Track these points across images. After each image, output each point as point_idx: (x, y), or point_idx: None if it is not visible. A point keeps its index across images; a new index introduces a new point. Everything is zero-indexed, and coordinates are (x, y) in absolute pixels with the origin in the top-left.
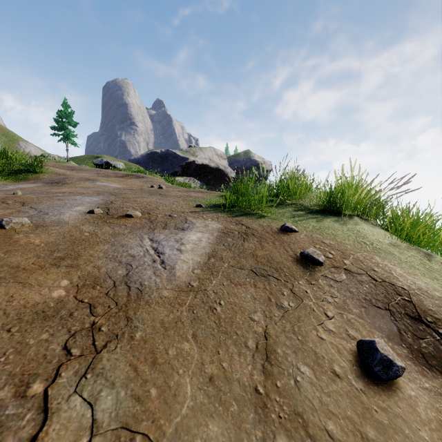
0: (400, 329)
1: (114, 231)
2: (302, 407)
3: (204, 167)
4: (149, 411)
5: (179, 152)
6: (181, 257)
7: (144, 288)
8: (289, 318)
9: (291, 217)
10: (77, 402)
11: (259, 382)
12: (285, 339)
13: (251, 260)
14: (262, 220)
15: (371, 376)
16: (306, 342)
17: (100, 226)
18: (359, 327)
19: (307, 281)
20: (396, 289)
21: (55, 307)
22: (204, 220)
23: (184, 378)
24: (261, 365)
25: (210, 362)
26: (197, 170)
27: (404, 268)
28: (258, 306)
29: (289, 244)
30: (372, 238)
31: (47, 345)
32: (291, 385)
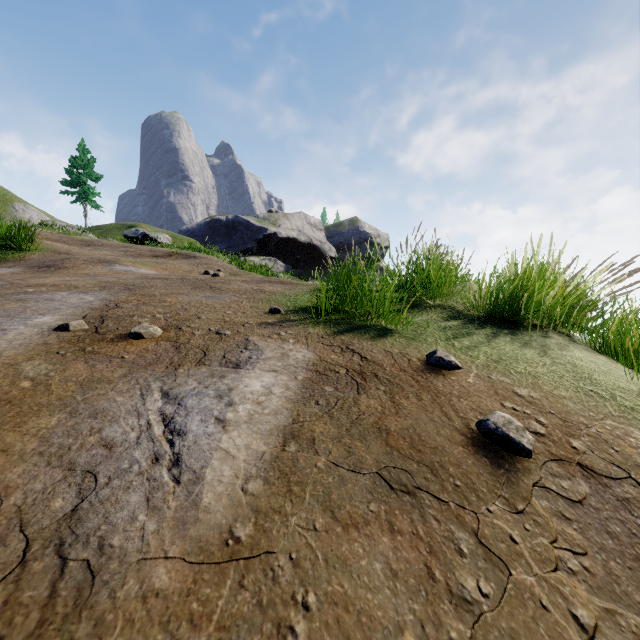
0: None
1: (91, 374)
2: None
3: (290, 242)
4: None
5: (254, 219)
6: (223, 443)
7: (106, 560)
8: None
9: (441, 334)
10: None
11: None
12: None
13: (375, 443)
14: (388, 341)
15: None
16: None
17: (66, 361)
18: None
19: (507, 503)
20: None
21: None
22: (281, 342)
23: None
24: None
25: None
26: (281, 246)
27: None
28: (405, 603)
29: (450, 398)
30: (607, 382)
31: None
32: None
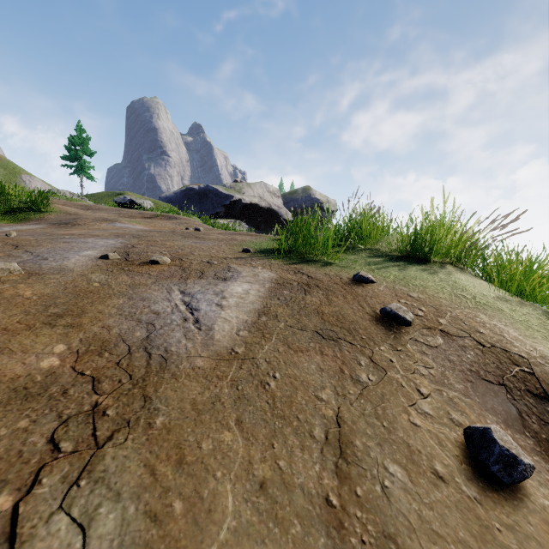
0: (521, 412)
1: (133, 281)
2: (394, 525)
3: (252, 207)
4: (170, 536)
5: (222, 188)
6: (222, 315)
7: (170, 355)
8: (369, 396)
9: (366, 265)
10: (62, 524)
11: (331, 490)
12: (365, 426)
13: (315, 318)
14: (328, 268)
15: (488, 479)
16: (394, 431)
17: (115, 274)
18: (465, 409)
19: (391, 346)
20: (511, 356)
21: (43, 382)
22: (253, 268)
23: (223, 484)
24: (333, 464)
25: (262, 460)
26: (244, 210)
27: (519, 330)
28: (327, 380)
29: (365, 298)
30: (473, 291)
31: (26, 437)
32: (377, 493)
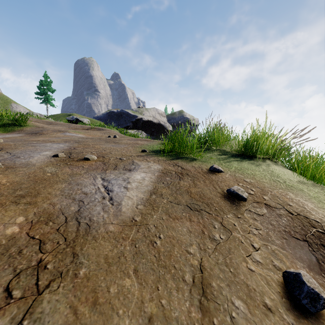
0: (318, 259)
1: (72, 172)
2: None
3: (149, 122)
4: None
5: (131, 111)
6: (127, 194)
7: (93, 223)
8: (220, 250)
9: (217, 160)
10: None
11: (197, 321)
12: (219, 271)
13: (186, 196)
14: (194, 162)
15: (300, 308)
16: (237, 275)
17: (61, 167)
18: (283, 258)
19: (234, 215)
20: (310, 221)
21: (6, 244)
22: (148, 162)
23: (123, 319)
24: (198, 301)
25: (150, 299)
26: (144, 124)
27: (314, 203)
28: (193, 239)
29: (217, 182)
30: (284, 177)
31: None
32: (228, 322)
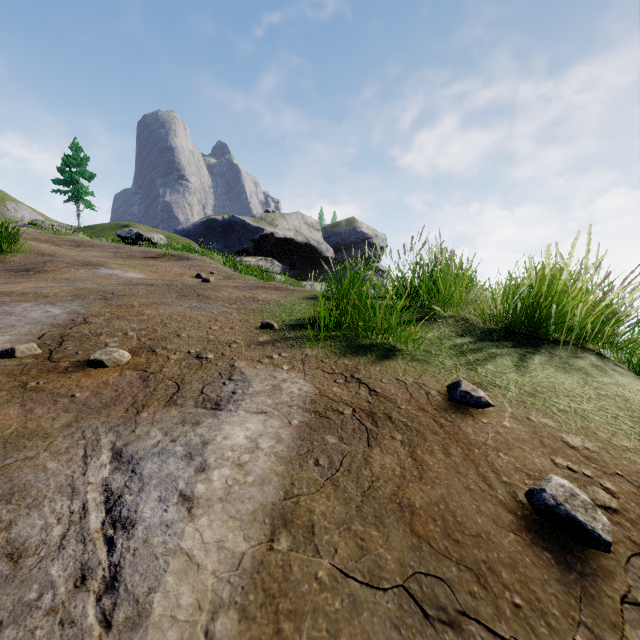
0: None
1: (23, 425)
2: None
3: (287, 242)
4: None
5: (251, 219)
6: (186, 541)
7: None
8: None
9: (459, 356)
10: None
11: None
12: None
13: (397, 530)
14: (400, 366)
15: None
16: None
17: None
18: None
19: (592, 637)
20: None
21: None
22: (273, 370)
23: None
24: None
25: None
26: (278, 246)
27: None
28: None
29: (486, 452)
30: None
31: None
32: None
